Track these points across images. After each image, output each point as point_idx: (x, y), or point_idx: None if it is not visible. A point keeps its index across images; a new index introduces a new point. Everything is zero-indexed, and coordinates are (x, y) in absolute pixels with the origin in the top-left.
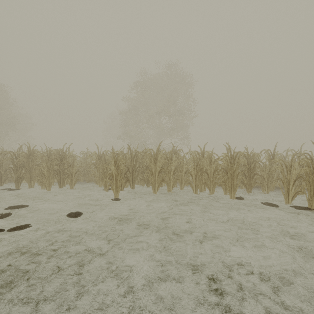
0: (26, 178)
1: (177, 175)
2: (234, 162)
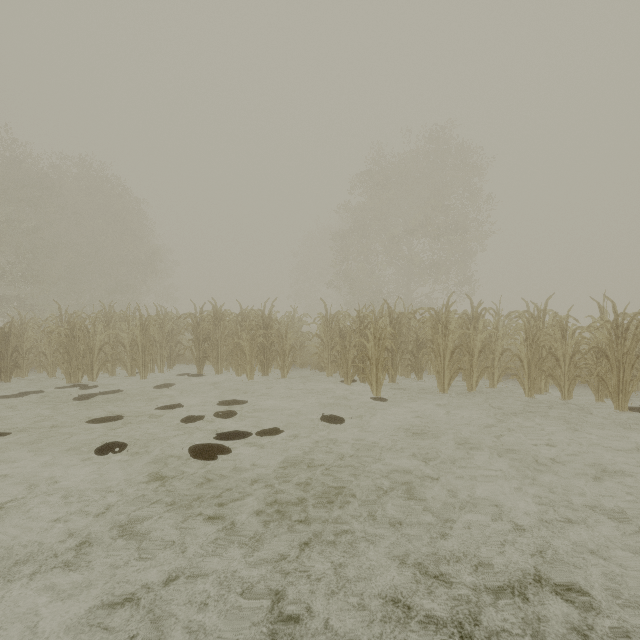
0: (212, 358)
1: (486, 359)
2: (624, 334)
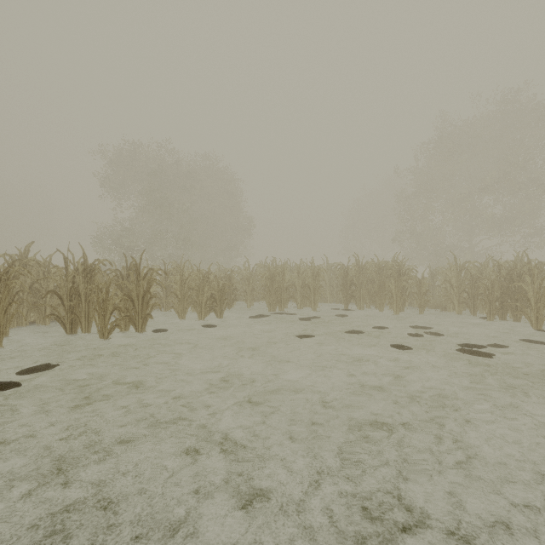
0: (356, 298)
1: None
2: None
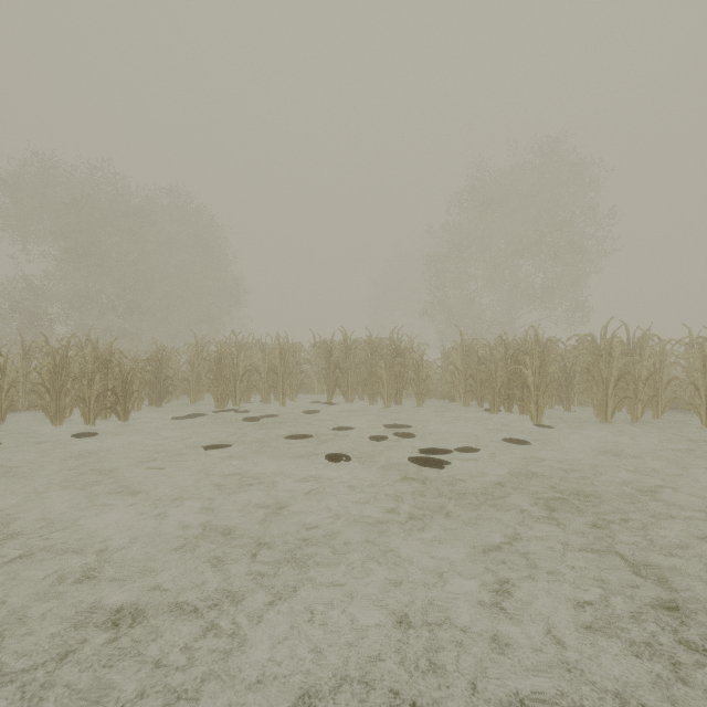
0: (343, 387)
1: (653, 387)
2: None
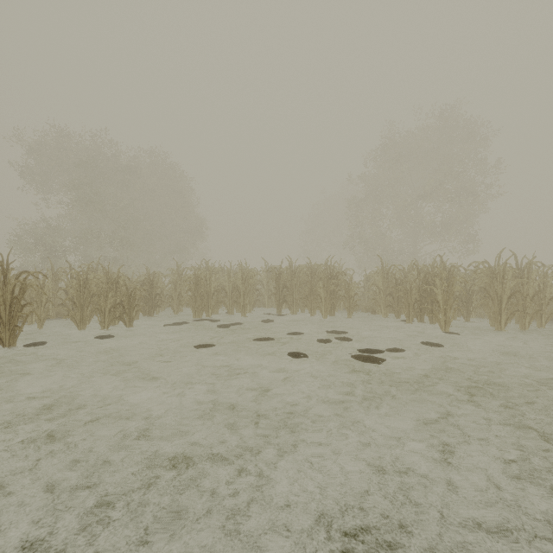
0: (289, 302)
1: (538, 303)
2: None
